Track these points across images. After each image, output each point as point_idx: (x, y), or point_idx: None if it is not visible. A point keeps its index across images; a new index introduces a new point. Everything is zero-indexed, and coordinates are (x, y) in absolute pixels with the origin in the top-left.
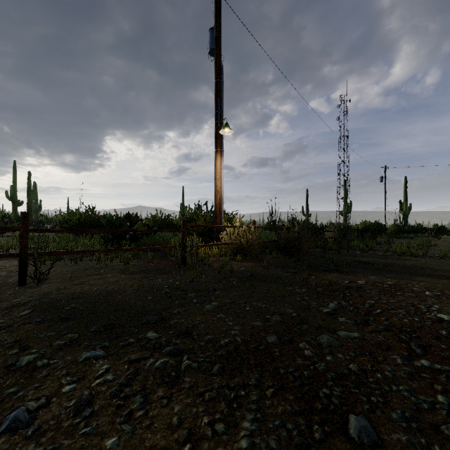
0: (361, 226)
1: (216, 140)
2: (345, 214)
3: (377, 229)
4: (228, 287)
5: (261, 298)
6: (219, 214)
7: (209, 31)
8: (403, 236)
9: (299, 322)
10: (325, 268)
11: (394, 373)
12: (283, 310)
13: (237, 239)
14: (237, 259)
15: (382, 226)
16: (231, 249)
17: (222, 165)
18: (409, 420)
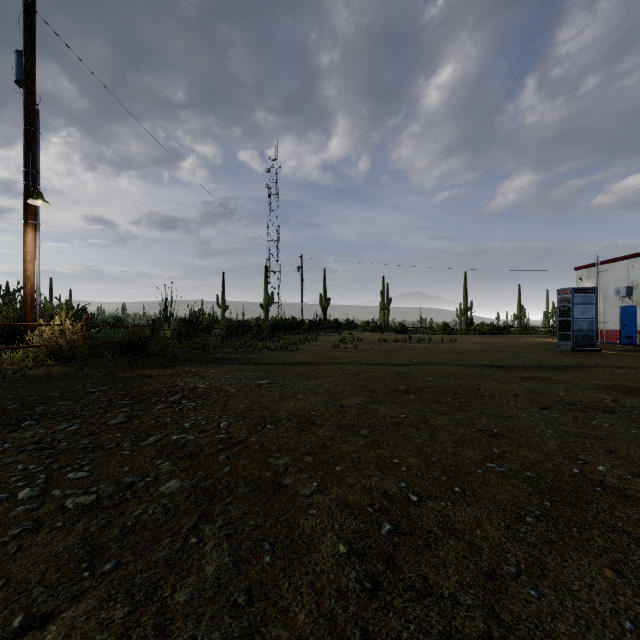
0: (271, 321)
1: (25, 209)
2: (266, 308)
3: (288, 325)
4: (6, 388)
5: (36, 390)
6: (30, 308)
7: (15, 53)
8: (310, 332)
9: (56, 398)
10: (158, 366)
11: (91, 408)
12: (49, 394)
13: (52, 340)
14: (47, 364)
15: (299, 321)
16: (47, 354)
17: (37, 243)
18: (67, 418)
